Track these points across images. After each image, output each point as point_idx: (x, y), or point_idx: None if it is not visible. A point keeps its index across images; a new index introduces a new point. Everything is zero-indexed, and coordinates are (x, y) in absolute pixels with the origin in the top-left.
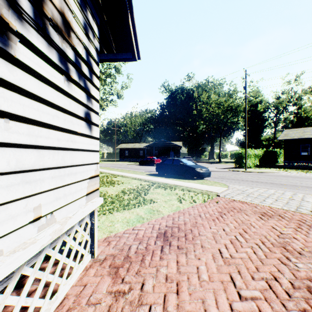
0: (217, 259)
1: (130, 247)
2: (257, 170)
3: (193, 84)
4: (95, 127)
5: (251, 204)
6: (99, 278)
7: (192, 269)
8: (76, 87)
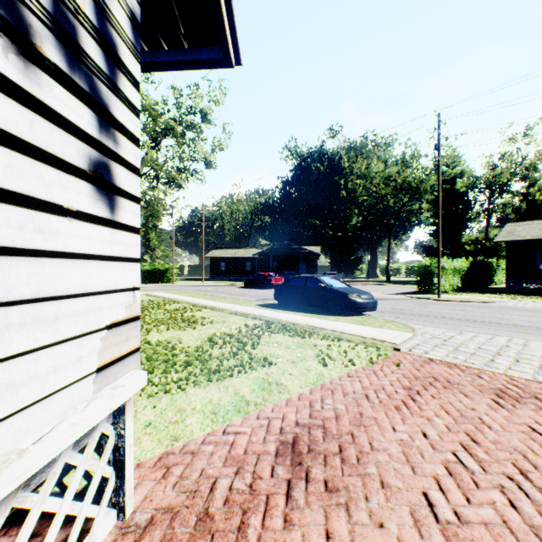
0: (425, 527)
1: (214, 486)
2: (460, 297)
3: (340, 143)
4: (128, 202)
5: (468, 368)
6: None
7: None
8: (57, 86)
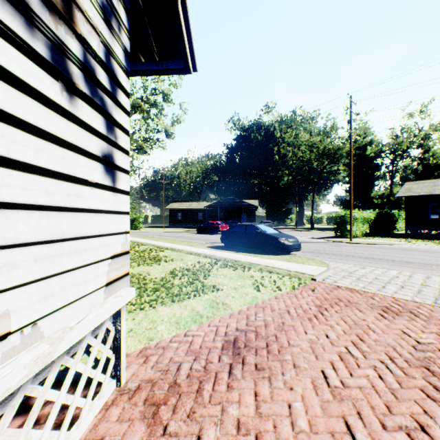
0: (320, 389)
1: (179, 367)
2: (367, 240)
3: (274, 117)
4: (123, 174)
5: (365, 292)
6: (125, 426)
7: (281, 409)
8: (85, 105)
